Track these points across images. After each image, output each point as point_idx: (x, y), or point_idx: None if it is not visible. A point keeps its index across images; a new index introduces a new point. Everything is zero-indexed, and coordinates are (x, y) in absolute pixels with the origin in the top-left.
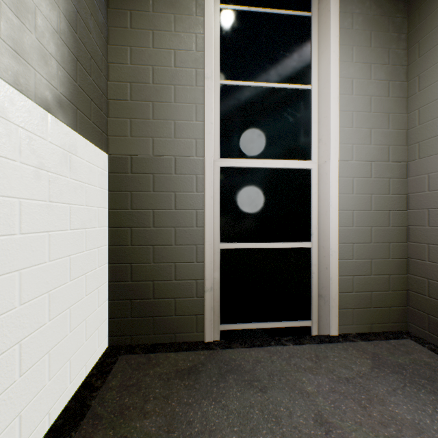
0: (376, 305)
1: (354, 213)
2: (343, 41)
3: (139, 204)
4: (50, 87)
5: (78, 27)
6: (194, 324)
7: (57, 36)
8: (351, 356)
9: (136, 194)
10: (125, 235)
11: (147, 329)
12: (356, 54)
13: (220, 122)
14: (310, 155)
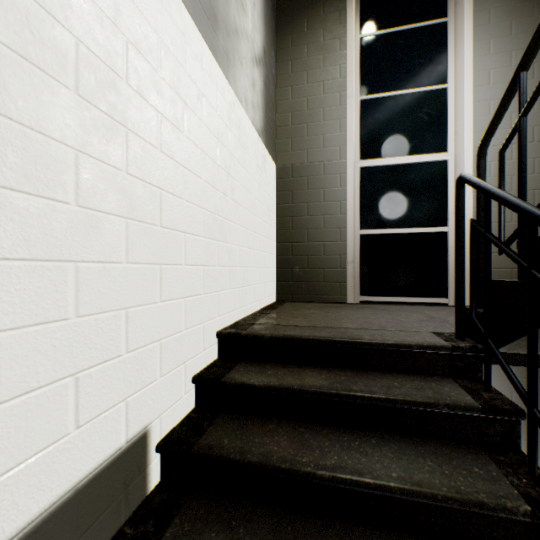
0: None
1: None
2: (478, 37)
3: (297, 199)
4: (259, 123)
5: (266, 84)
6: (338, 289)
7: (261, 94)
8: None
9: (295, 193)
10: (288, 223)
11: (303, 291)
12: (494, 46)
13: (359, 131)
14: (446, 148)
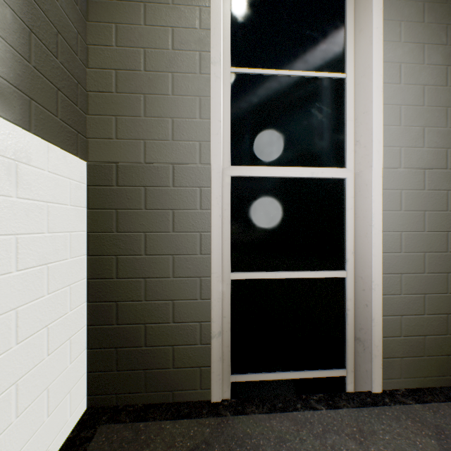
0: (430, 353)
1: (403, 235)
2: (388, 15)
3: (127, 225)
4: None
5: None
6: (198, 378)
7: None
8: (407, 431)
9: (123, 213)
10: (109, 265)
11: (137, 385)
12: (405, 31)
13: (230, 121)
14: (344, 161)
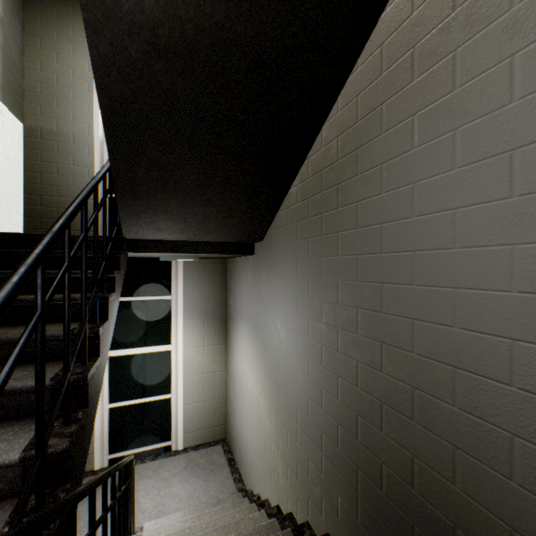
0: None
1: None
2: None
3: (47, 159)
4: None
5: (5, 49)
6: None
7: None
8: None
9: (45, 153)
10: (37, 178)
11: None
12: None
13: None
14: None
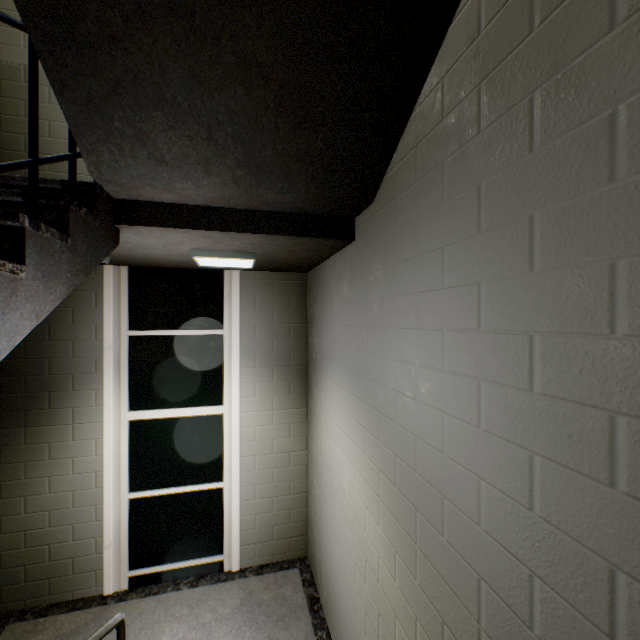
0: None
1: None
2: None
3: None
4: None
5: None
6: None
7: None
8: None
9: None
10: (19, 142)
11: None
12: None
13: None
14: None
